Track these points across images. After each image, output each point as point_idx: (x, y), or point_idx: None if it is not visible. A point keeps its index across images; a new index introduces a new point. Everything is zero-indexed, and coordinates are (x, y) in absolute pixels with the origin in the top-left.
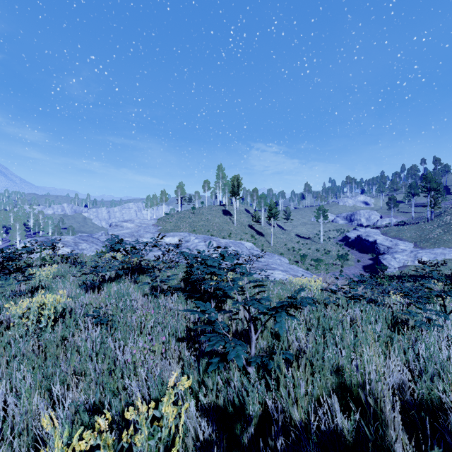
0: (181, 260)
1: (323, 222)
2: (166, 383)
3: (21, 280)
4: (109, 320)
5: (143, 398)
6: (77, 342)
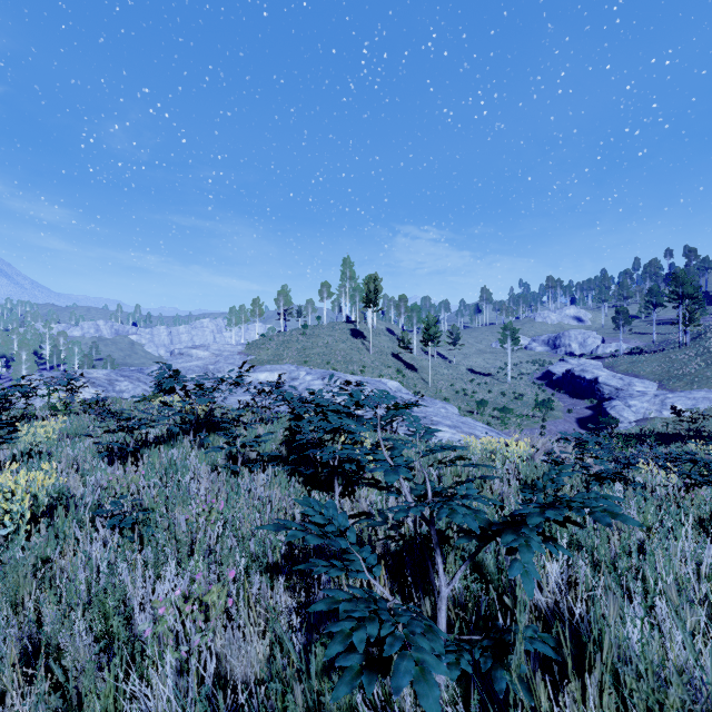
0: (283, 410)
1: (511, 348)
2: (234, 681)
3: None
4: (138, 522)
5: None
6: (64, 571)
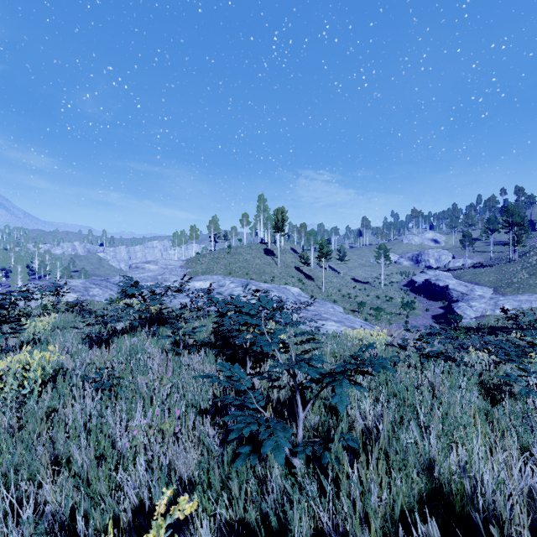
0: (213, 309)
1: (384, 263)
2: (179, 476)
3: (7, 333)
4: (113, 385)
5: (142, 503)
6: (67, 415)
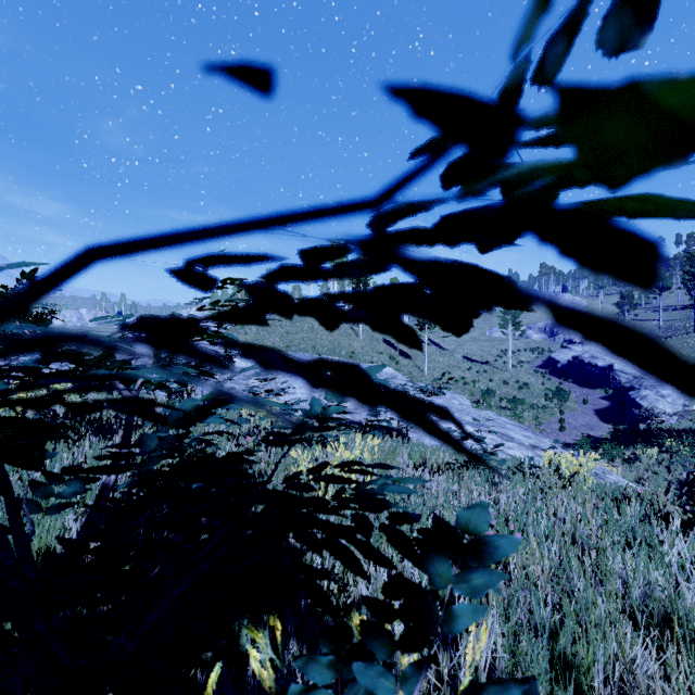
0: None
1: (512, 334)
2: None
3: None
4: None
5: None
6: None
